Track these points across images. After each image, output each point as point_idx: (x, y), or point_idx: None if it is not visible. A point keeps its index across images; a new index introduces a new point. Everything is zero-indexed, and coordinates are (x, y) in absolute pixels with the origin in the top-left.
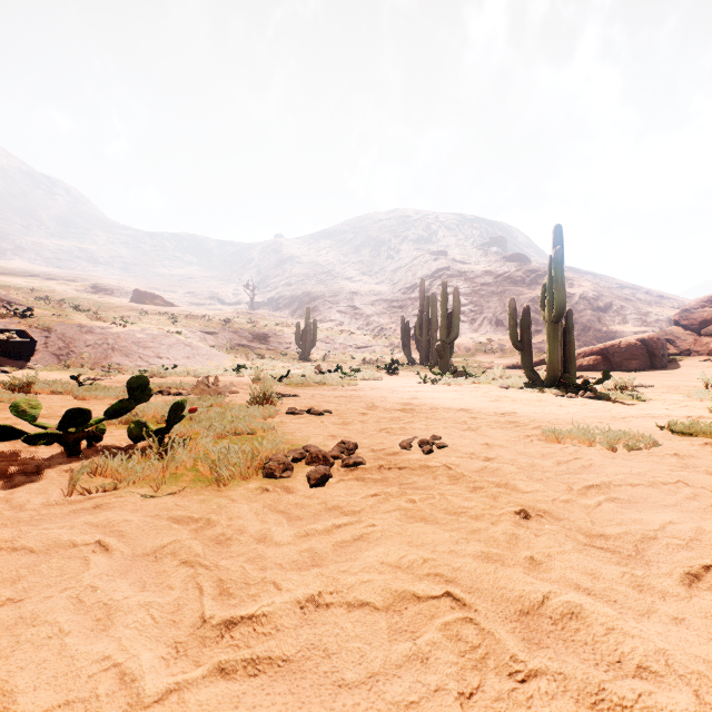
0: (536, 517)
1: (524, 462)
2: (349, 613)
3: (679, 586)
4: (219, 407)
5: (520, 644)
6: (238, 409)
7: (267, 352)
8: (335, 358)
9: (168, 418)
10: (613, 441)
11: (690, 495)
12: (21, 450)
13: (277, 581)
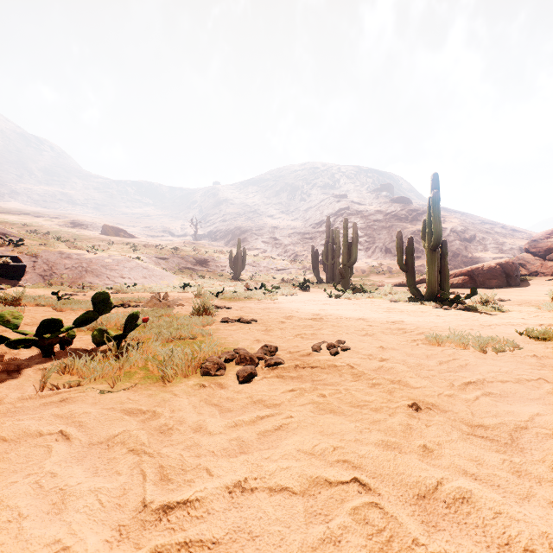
0: (426, 410)
1: (412, 362)
2: (271, 497)
3: (552, 472)
4: (168, 317)
5: (420, 528)
6: (183, 319)
7: (207, 273)
8: (260, 278)
9: (125, 327)
10: (483, 344)
11: (550, 390)
12: (6, 352)
13: (209, 467)
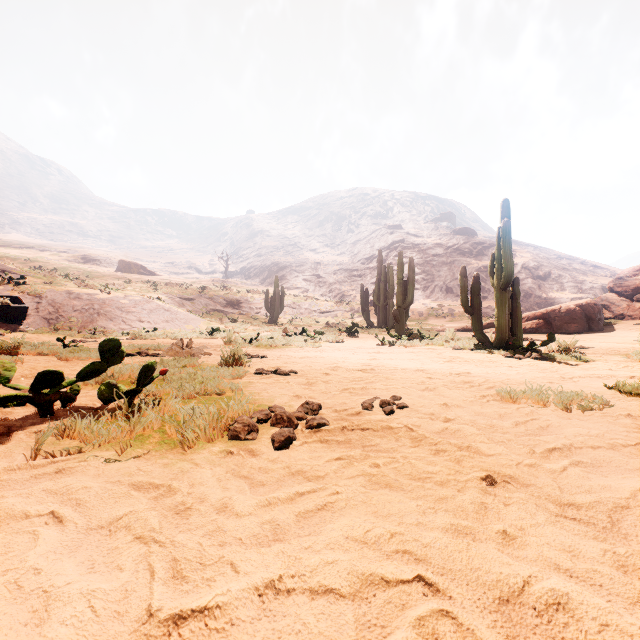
0: (503, 483)
1: (483, 423)
2: (312, 602)
3: None
4: (192, 368)
5: None
6: (209, 370)
7: (239, 316)
8: (301, 322)
9: (138, 380)
10: (567, 401)
11: None
12: None
13: (235, 561)
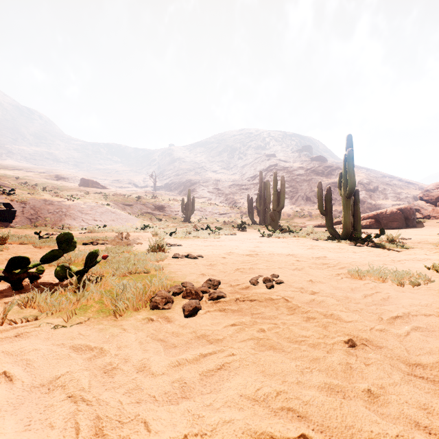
0: (361, 346)
1: (340, 295)
2: None
3: None
4: (128, 253)
5: None
6: (140, 255)
7: (164, 217)
8: (206, 221)
9: (85, 263)
10: (400, 278)
11: None
12: None
13: (148, 420)
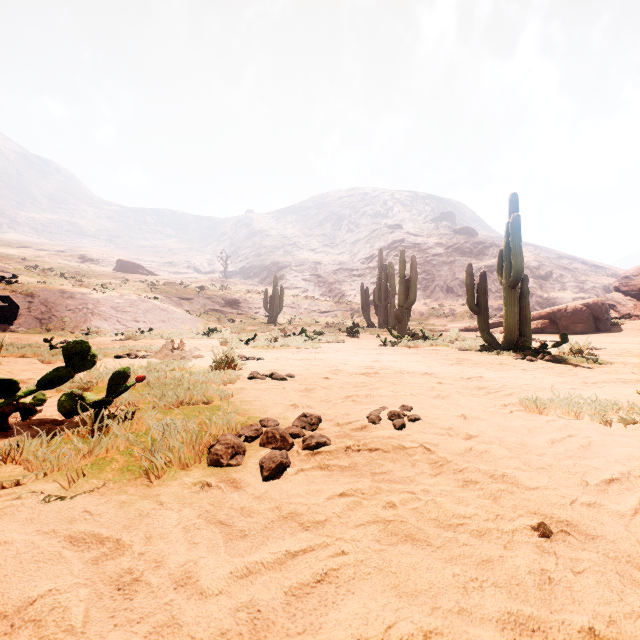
0: (561, 535)
1: (512, 441)
2: None
3: None
4: (181, 371)
5: None
6: (198, 374)
7: (238, 316)
8: (300, 322)
9: (108, 389)
10: (603, 413)
11: None
12: None
13: None
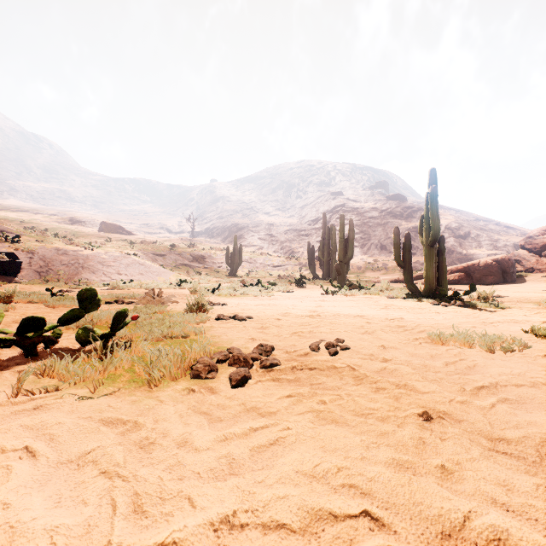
0: (438, 419)
1: (417, 363)
2: (265, 537)
3: None
4: (161, 314)
5: None
6: (176, 316)
7: (204, 269)
8: (256, 275)
9: (112, 325)
10: (490, 343)
11: None
12: None
13: (192, 496)
